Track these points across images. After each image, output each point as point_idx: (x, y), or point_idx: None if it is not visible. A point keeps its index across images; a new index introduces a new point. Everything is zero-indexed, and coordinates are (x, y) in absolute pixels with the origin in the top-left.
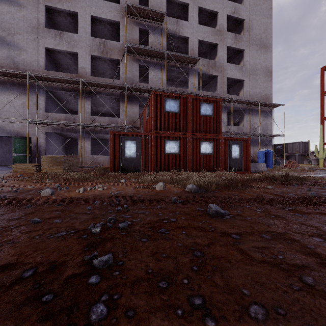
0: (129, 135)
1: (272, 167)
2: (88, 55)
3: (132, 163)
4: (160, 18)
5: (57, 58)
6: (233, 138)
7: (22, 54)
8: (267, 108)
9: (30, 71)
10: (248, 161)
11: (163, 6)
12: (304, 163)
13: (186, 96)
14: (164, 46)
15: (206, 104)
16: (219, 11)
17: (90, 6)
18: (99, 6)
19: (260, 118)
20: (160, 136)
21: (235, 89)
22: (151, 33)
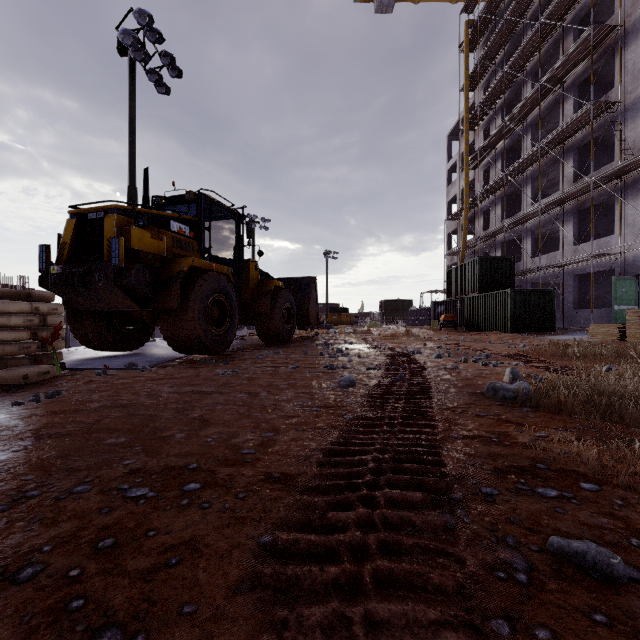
0: None
1: None
2: None
3: None
4: None
5: None
6: None
7: None
8: None
9: None
10: None
11: None
12: None
13: None
14: None
15: None
16: None
17: None
18: None
19: None
20: None
21: None
22: None
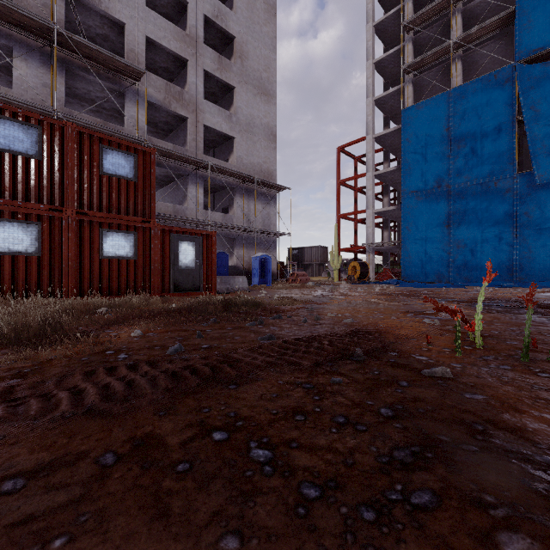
0: None
1: (273, 283)
2: None
3: None
4: None
5: None
6: (182, 230)
7: None
8: (270, 190)
9: None
10: (212, 272)
11: None
12: (323, 275)
13: (60, 122)
14: (59, 16)
15: (117, 153)
16: (190, 2)
17: None
18: None
19: (260, 205)
20: None
21: (224, 151)
22: None
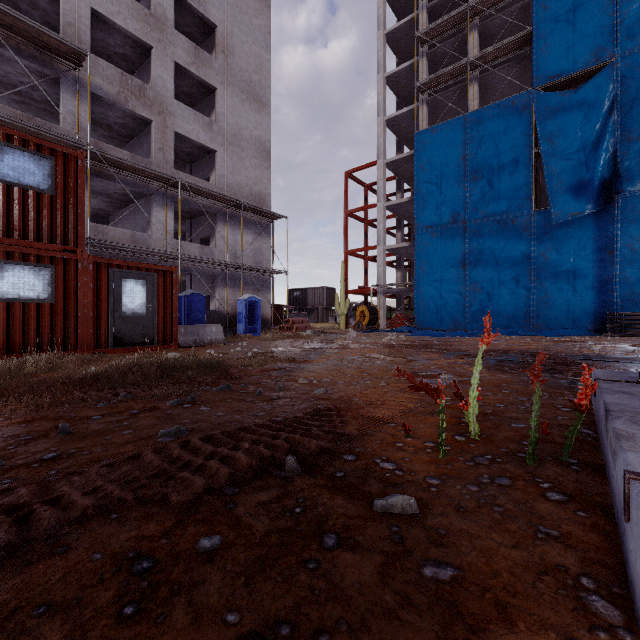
0: None
1: (265, 331)
2: None
3: None
4: None
5: None
6: (127, 264)
7: None
8: (262, 218)
9: None
10: (172, 320)
11: None
12: (329, 321)
13: None
14: None
15: (22, 153)
16: None
17: None
18: None
19: (249, 236)
20: None
21: (203, 168)
22: None
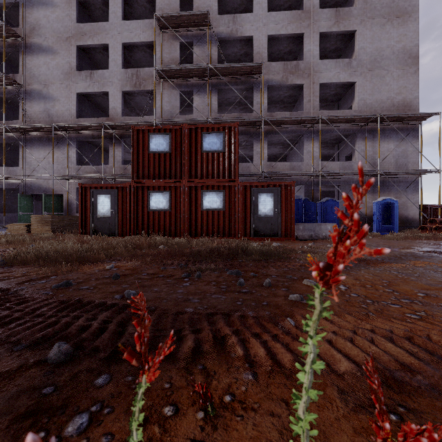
0: (103, 188)
1: (404, 231)
2: (120, 92)
3: (106, 223)
4: (204, 20)
5: (97, 102)
6: (261, 184)
7: (56, 105)
8: (407, 123)
9: (63, 122)
10: (291, 220)
11: (212, 3)
12: None
13: (180, 126)
14: (214, 58)
15: (212, 135)
16: None
17: (122, 32)
18: (131, 29)
19: (390, 144)
20: (143, 186)
21: (347, 100)
22: (195, 46)
